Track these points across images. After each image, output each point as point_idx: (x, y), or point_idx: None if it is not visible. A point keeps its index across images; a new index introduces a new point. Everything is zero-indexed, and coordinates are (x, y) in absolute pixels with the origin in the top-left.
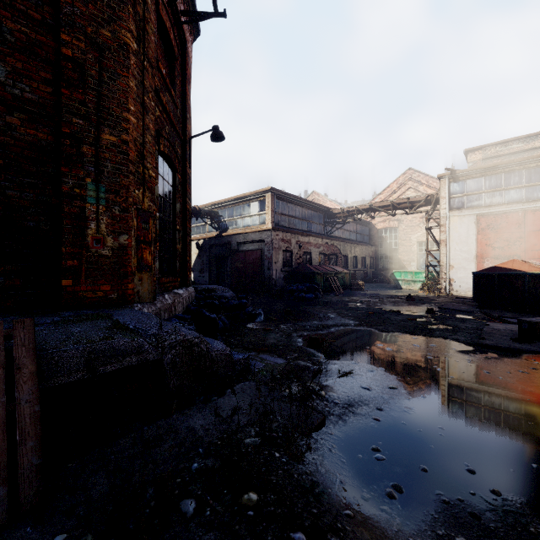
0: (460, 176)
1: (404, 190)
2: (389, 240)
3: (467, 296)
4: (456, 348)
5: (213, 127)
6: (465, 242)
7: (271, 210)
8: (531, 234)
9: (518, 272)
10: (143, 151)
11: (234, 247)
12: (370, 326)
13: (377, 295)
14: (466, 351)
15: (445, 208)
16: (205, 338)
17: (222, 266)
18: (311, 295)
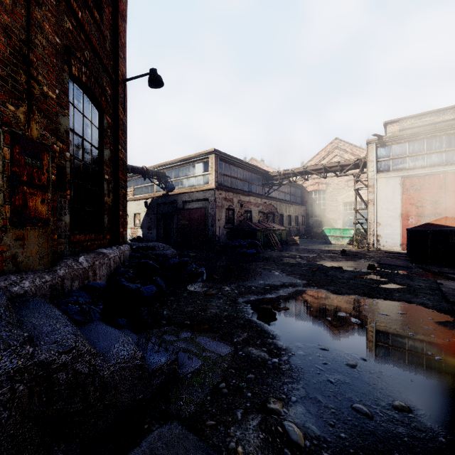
0: (386, 142)
1: (331, 157)
2: (318, 200)
3: (394, 251)
4: (433, 318)
5: (151, 70)
6: (391, 201)
7: (214, 170)
8: (452, 194)
9: (452, 228)
10: (28, 53)
11: (180, 205)
12: (320, 286)
13: (312, 250)
14: (448, 323)
15: (373, 171)
16: (108, 330)
17: (168, 223)
18: (253, 251)
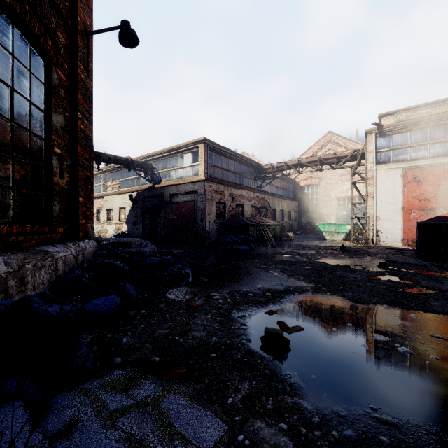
0: (386, 131)
1: (324, 151)
2: (311, 195)
3: (395, 247)
4: None
5: (122, 23)
6: (391, 194)
7: (204, 161)
8: None
9: None
10: None
11: (167, 199)
12: (333, 291)
13: (309, 246)
14: None
15: (372, 162)
16: None
17: (155, 218)
18: (246, 247)
